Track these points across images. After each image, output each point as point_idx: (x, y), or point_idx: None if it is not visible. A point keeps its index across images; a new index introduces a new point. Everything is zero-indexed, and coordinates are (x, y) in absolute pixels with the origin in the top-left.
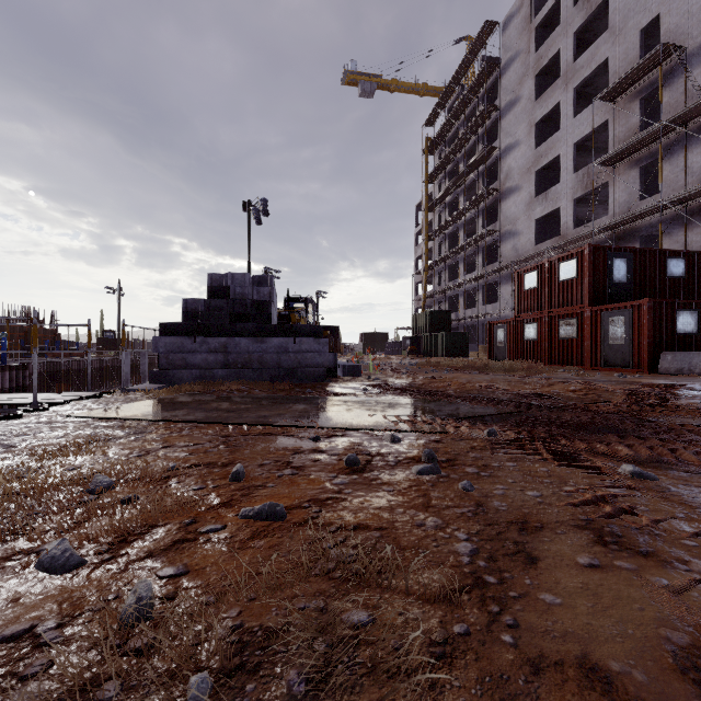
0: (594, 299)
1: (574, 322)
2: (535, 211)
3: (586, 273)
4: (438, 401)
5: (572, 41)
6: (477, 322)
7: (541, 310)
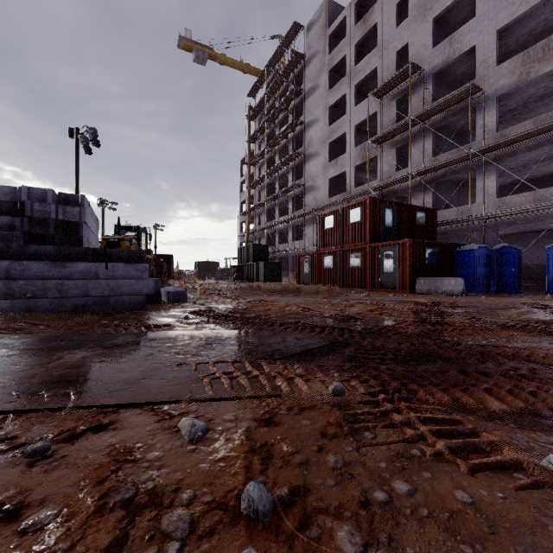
0: (373, 238)
1: (359, 255)
2: (329, 173)
3: (368, 218)
4: (262, 330)
5: (354, 50)
6: (287, 254)
7: (336, 245)
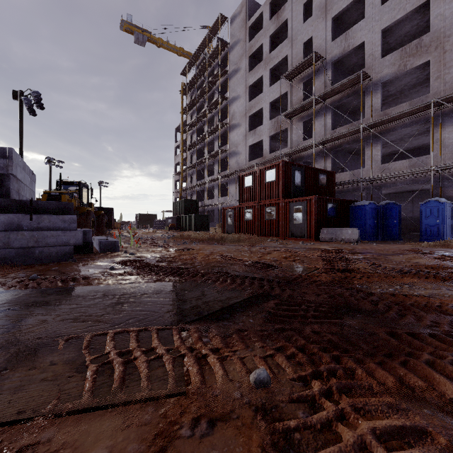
0: (285, 195)
1: (274, 209)
2: (248, 141)
3: (281, 178)
4: (184, 282)
5: (269, 40)
6: (214, 208)
7: (255, 201)
